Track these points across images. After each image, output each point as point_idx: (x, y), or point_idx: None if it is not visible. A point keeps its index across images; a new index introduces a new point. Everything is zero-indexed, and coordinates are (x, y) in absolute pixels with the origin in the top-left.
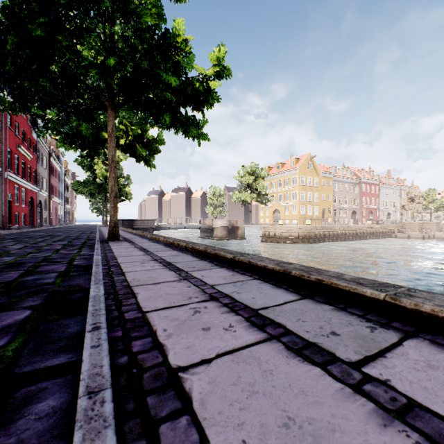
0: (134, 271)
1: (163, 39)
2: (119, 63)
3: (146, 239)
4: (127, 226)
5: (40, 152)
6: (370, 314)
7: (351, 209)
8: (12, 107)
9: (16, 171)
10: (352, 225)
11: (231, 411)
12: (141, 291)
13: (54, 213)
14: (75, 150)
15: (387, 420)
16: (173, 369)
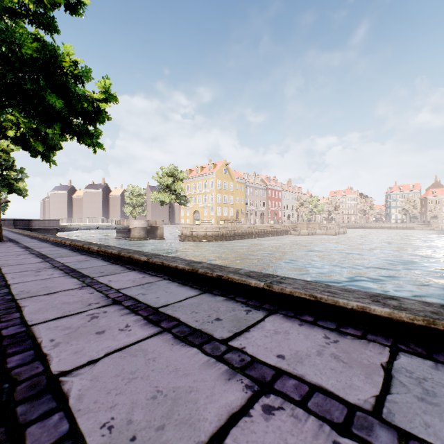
0: (7, 260)
1: (49, 62)
2: (0, 76)
3: (36, 240)
4: (20, 227)
5: None
6: (134, 267)
7: (260, 211)
8: None
9: None
10: (258, 224)
11: (26, 287)
12: (7, 267)
13: None
14: None
15: (81, 284)
16: (8, 284)
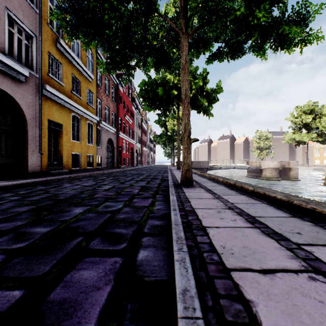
0: None
1: None
2: None
3: (222, 186)
4: None
5: (136, 119)
6: None
7: None
8: (107, 66)
9: (124, 131)
10: None
11: None
12: None
13: (144, 157)
14: (154, 111)
15: None
16: None
